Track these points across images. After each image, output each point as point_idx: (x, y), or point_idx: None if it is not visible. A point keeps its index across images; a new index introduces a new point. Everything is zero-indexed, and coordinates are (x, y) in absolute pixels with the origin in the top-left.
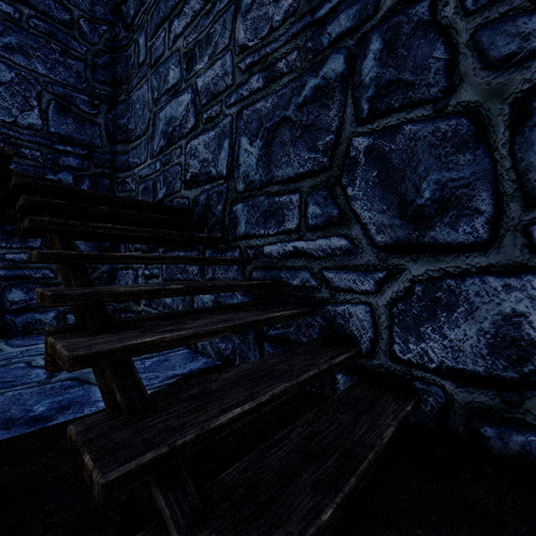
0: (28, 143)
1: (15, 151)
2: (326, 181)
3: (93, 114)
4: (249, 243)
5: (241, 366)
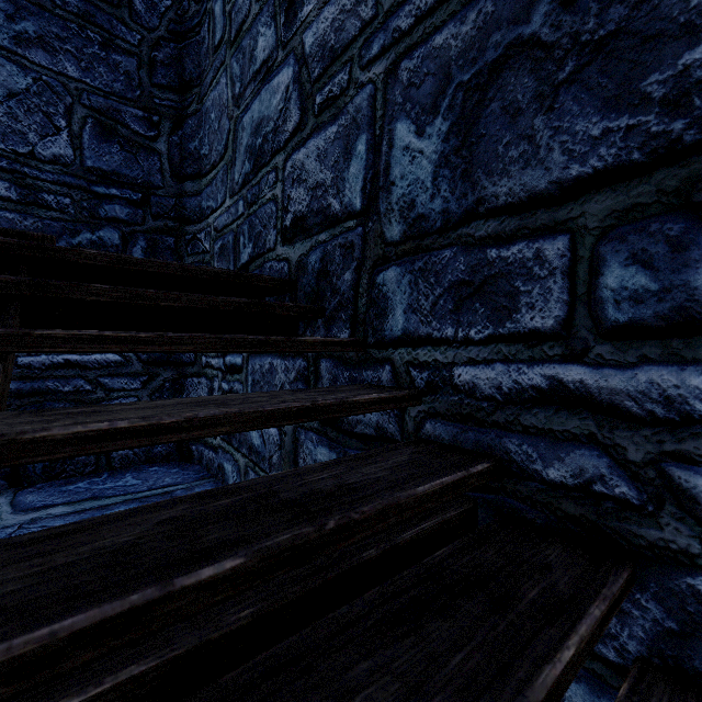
0: (53, 185)
1: (33, 197)
2: (680, 189)
3: (150, 137)
4: (416, 355)
5: None
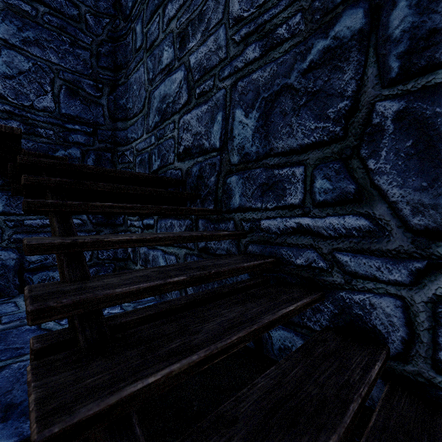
0: (43, 123)
1: (32, 130)
2: (338, 152)
3: (97, 96)
4: (245, 216)
5: (259, 384)
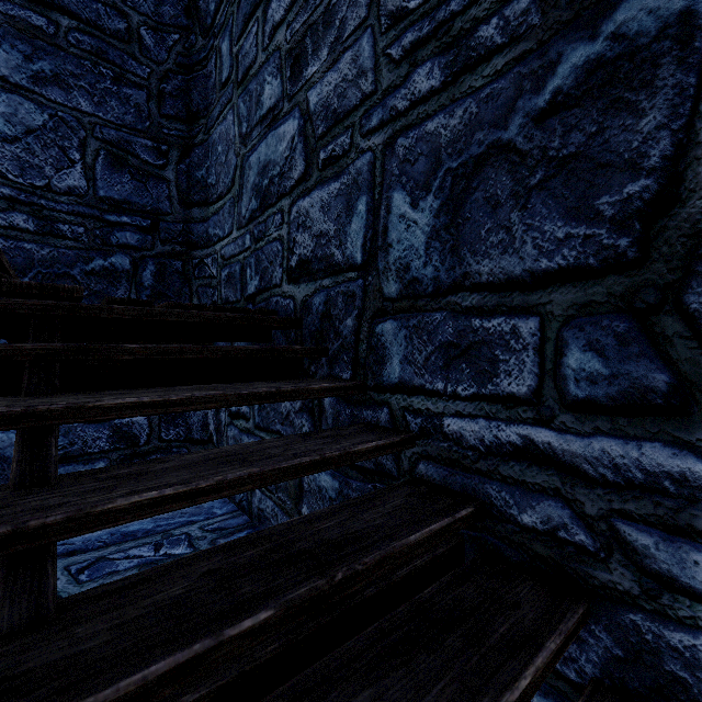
0: (68, 215)
1: (49, 228)
2: (625, 295)
3: (159, 165)
4: (411, 402)
5: None
